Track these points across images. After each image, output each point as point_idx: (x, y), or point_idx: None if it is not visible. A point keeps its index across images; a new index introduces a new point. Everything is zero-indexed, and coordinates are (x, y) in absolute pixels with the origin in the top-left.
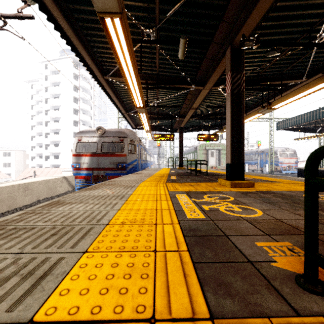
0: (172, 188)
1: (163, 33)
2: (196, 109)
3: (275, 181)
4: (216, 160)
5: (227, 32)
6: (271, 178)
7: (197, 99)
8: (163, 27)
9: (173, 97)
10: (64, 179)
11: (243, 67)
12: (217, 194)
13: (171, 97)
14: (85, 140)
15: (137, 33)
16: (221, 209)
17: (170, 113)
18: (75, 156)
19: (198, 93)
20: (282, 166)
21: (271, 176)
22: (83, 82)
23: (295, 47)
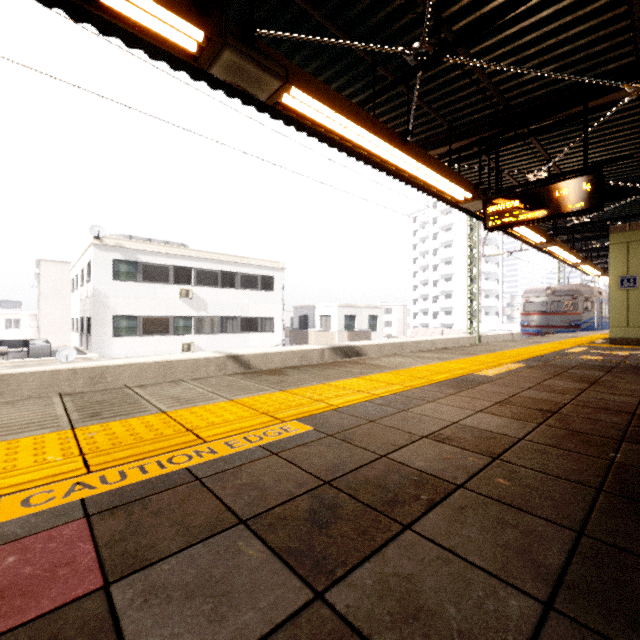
0: None
1: None
2: None
3: None
4: None
5: None
6: None
7: None
8: None
9: None
10: (511, 336)
11: None
12: None
13: None
14: (532, 300)
15: None
16: None
17: None
18: (522, 315)
19: None
20: None
21: None
22: None
23: None
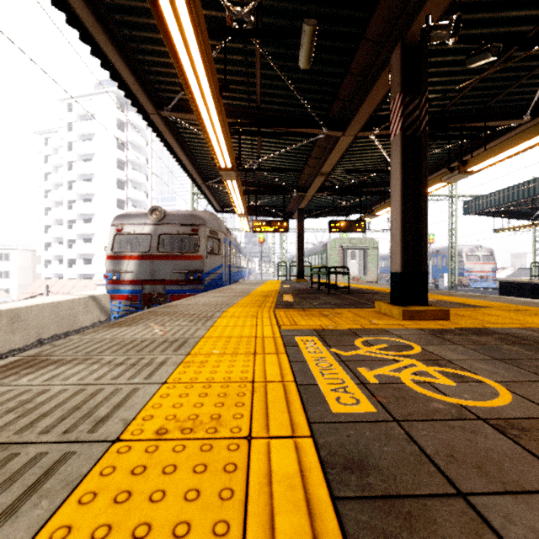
0: (287, 320)
1: (269, 20)
2: (328, 176)
3: (479, 305)
4: (359, 266)
5: (393, 15)
6: (467, 299)
7: (331, 157)
8: (270, 7)
9: (288, 154)
10: (91, 301)
11: (426, 84)
12: (382, 336)
13: (284, 153)
14: (129, 230)
15: (220, 20)
16: (407, 379)
17: (281, 182)
18: (110, 259)
19: (333, 146)
20: (470, 277)
21: (464, 295)
22: (133, 135)
23: (518, 53)
